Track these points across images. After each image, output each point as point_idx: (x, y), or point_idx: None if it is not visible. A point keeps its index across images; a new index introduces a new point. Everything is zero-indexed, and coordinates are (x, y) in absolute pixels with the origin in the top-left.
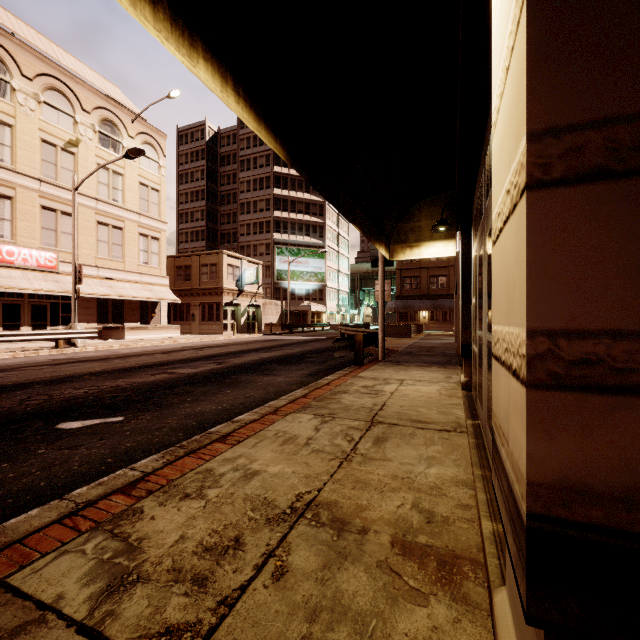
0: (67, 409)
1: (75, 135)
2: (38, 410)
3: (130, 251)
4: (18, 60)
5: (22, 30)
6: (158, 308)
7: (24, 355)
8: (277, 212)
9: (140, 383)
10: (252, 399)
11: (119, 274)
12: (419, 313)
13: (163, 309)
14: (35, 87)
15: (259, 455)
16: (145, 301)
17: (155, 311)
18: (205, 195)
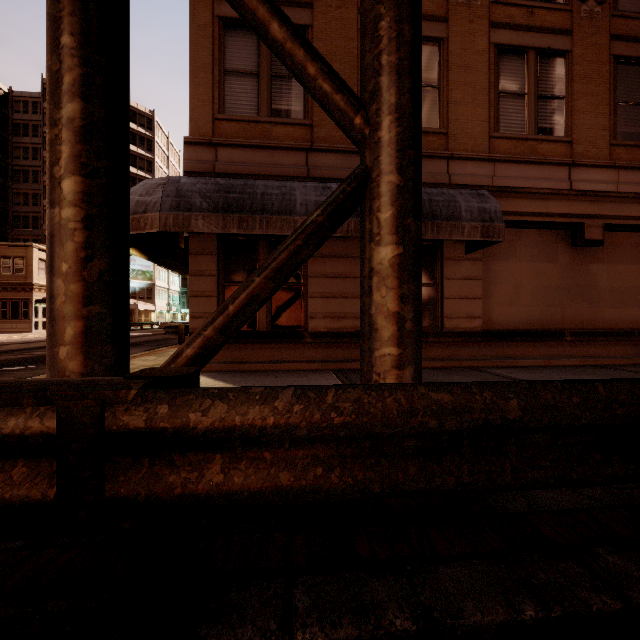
0: None
1: None
2: None
3: None
4: None
5: None
6: None
7: None
8: None
9: (15, 358)
10: None
11: None
12: None
13: None
14: None
15: (135, 362)
16: None
17: None
18: None
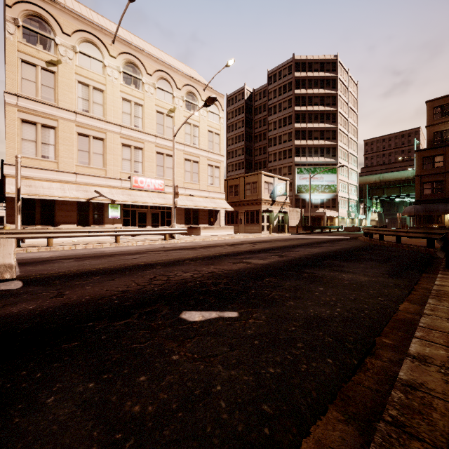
0: (183, 293)
1: (173, 105)
2: (162, 291)
3: (202, 177)
4: (145, 65)
5: (147, 47)
6: (219, 214)
7: (148, 243)
8: (297, 141)
9: (228, 271)
10: (364, 304)
11: (196, 192)
12: (443, 216)
13: (222, 215)
14: (153, 79)
15: None
16: (211, 210)
17: (217, 216)
18: (244, 137)
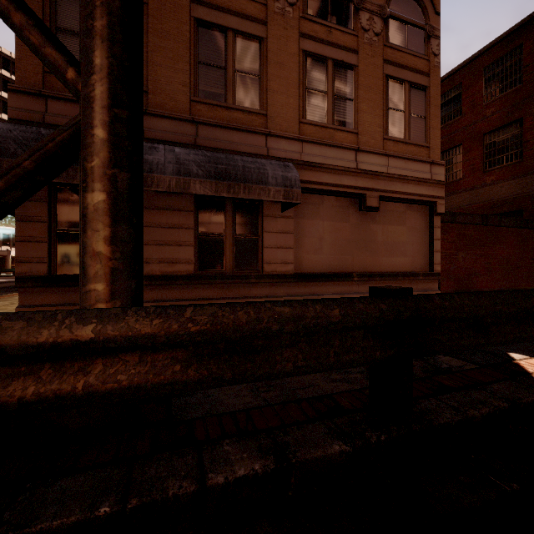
0: None
1: None
2: None
3: None
4: None
5: None
6: None
7: None
8: None
9: None
10: None
11: None
12: None
13: None
14: None
15: None
16: None
17: None
18: None
